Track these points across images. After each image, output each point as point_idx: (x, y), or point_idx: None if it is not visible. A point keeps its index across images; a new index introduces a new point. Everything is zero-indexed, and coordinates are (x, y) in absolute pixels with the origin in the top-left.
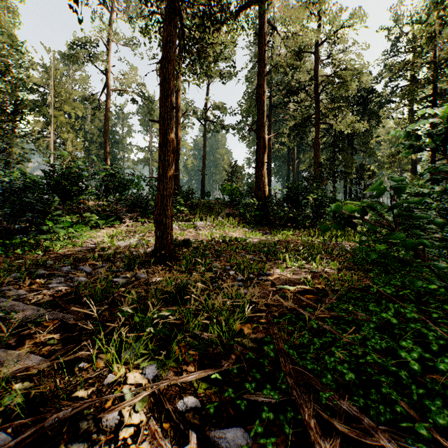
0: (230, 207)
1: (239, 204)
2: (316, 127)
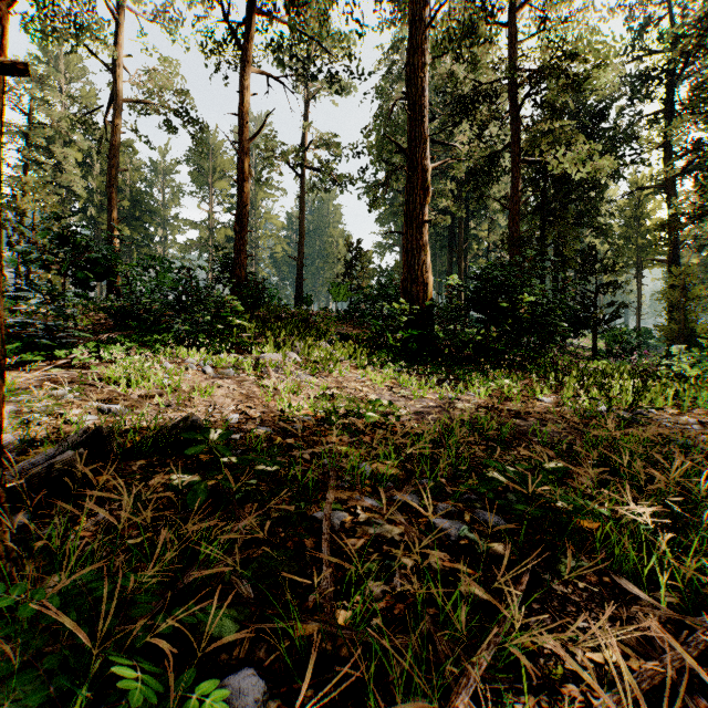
0: (349, 323)
1: (366, 315)
2: (513, 169)
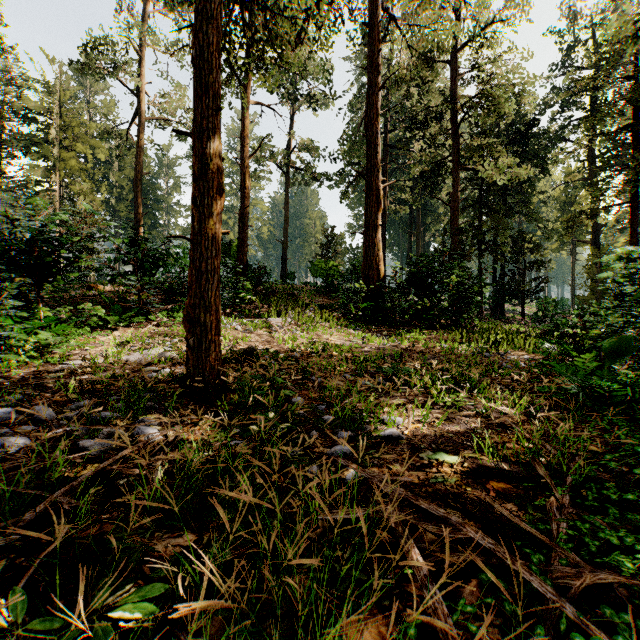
0: (325, 295)
1: (338, 290)
2: (454, 174)
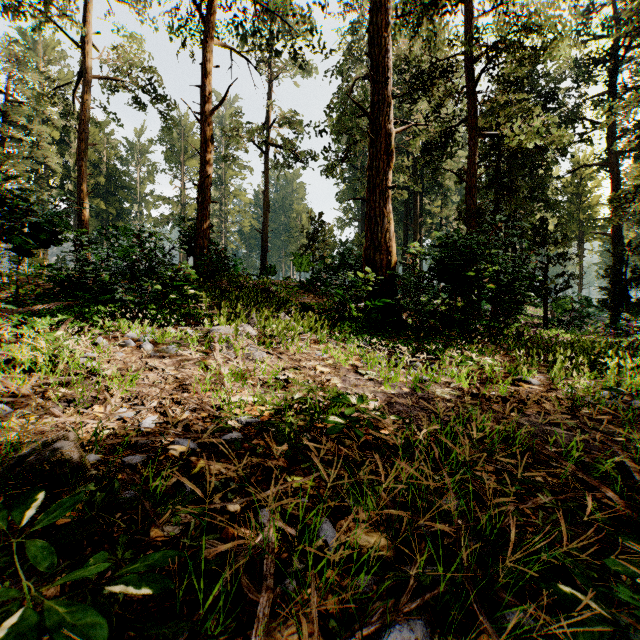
0: (311, 292)
1: (328, 285)
2: (470, 143)
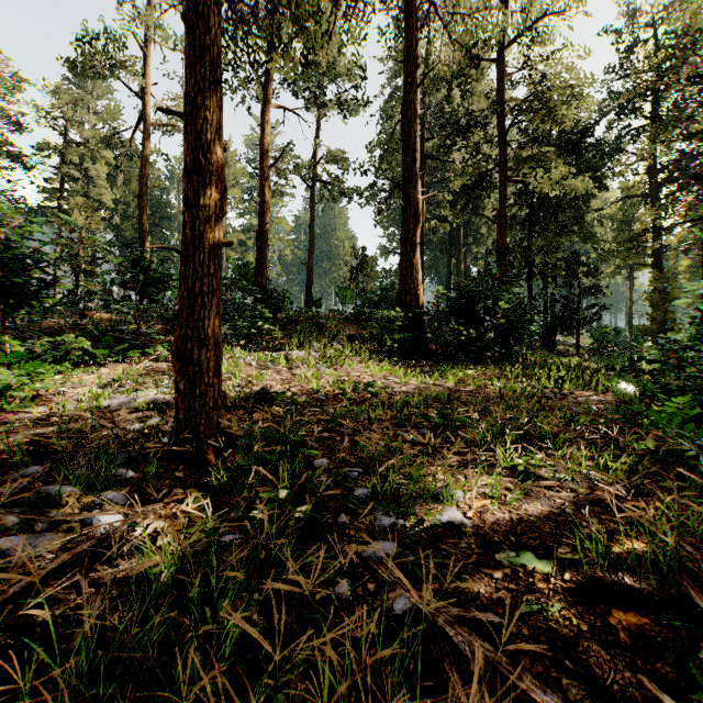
0: (355, 325)
1: (370, 318)
2: (501, 187)
